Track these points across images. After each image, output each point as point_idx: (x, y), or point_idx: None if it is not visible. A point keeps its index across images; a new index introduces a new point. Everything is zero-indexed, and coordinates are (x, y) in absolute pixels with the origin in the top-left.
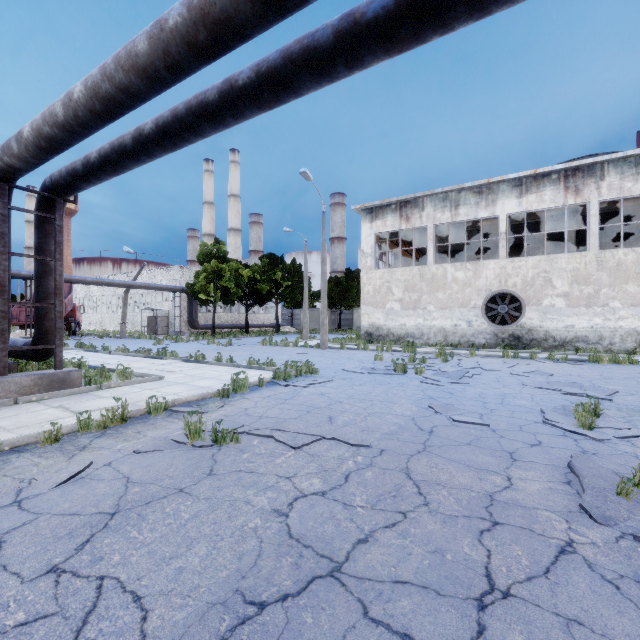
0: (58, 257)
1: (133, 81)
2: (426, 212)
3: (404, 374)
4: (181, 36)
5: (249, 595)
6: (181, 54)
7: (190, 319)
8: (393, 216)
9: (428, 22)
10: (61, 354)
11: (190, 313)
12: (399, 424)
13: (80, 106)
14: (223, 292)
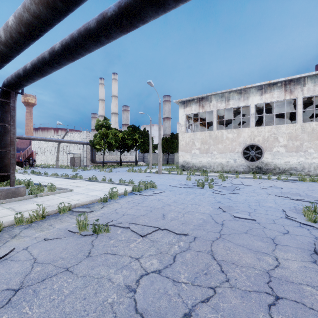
0: (12, 124)
1: (41, 11)
2: (212, 103)
3: (203, 188)
4: None
5: None
6: None
7: (91, 158)
8: (195, 105)
9: None
10: (14, 178)
11: (91, 155)
12: (203, 219)
13: (13, 30)
14: (108, 144)
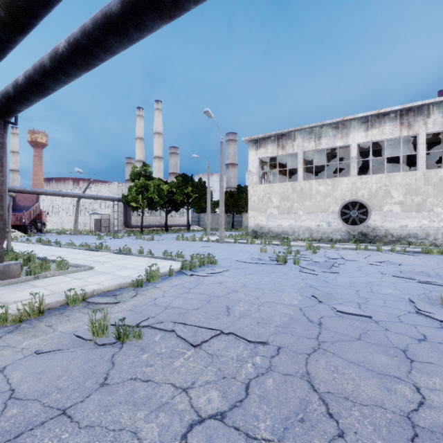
0: None
1: None
2: (297, 142)
3: (285, 264)
4: None
5: None
6: None
7: (125, 221)
8: (272, 145)
9: None
10: (2, 250)
11: (125, 216)
12: (289, 315)
13: None
14: (149, 201)
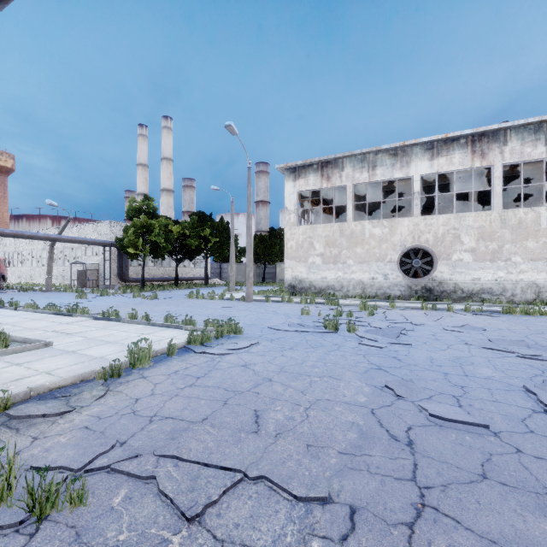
0: None
1: None
2: (346, 172)
3: (336, 332)
4: None
5: None
6: None
7: (120, 272)
8: (315, 175)
9: None
10: None
11: (120, 267)
12: (358, 426)
13: None
14: (152, 246)
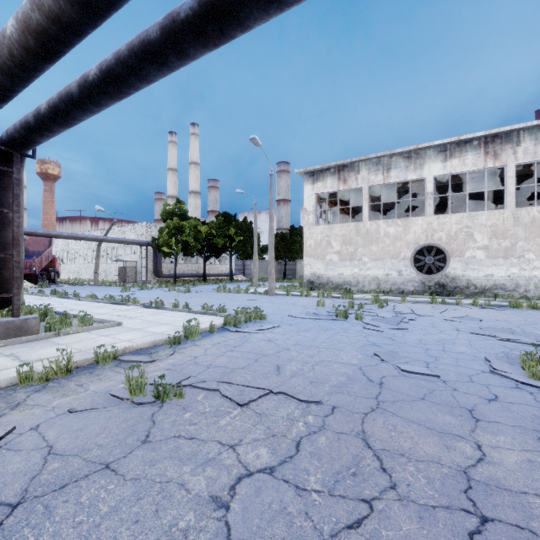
0: (15, 209)
1: (63, 8)
2: (361, 175)
3: (345, 320)
4: None
5: None
6: None
7: (155, 269)
8: (332, 178)
9: None
10: (19, 302)
11: (155, 264)
12: (347, 374)
13: (14, 43)
14: (183, 245)
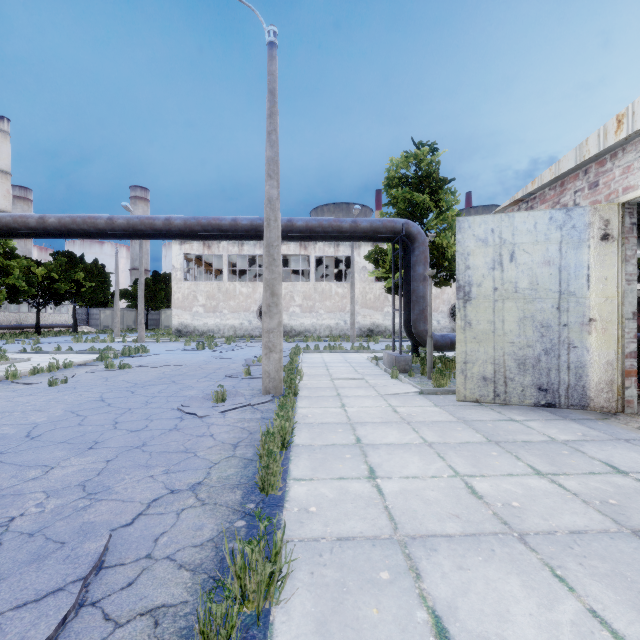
0: None
1: (91, 229)
2: (222, 244)
3: (203, 350)
4: (122, 228)
5: (162, 377)
6: (120, 230)
7: None
8: (198, 243)
9: (204, 239)
10: None
11: None
12: (198, 361)
13: (51, 226)
14: (9, 290)
